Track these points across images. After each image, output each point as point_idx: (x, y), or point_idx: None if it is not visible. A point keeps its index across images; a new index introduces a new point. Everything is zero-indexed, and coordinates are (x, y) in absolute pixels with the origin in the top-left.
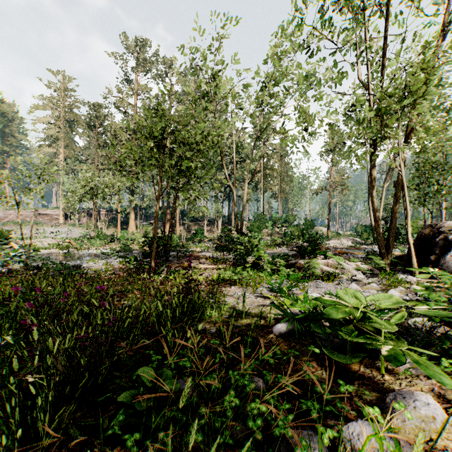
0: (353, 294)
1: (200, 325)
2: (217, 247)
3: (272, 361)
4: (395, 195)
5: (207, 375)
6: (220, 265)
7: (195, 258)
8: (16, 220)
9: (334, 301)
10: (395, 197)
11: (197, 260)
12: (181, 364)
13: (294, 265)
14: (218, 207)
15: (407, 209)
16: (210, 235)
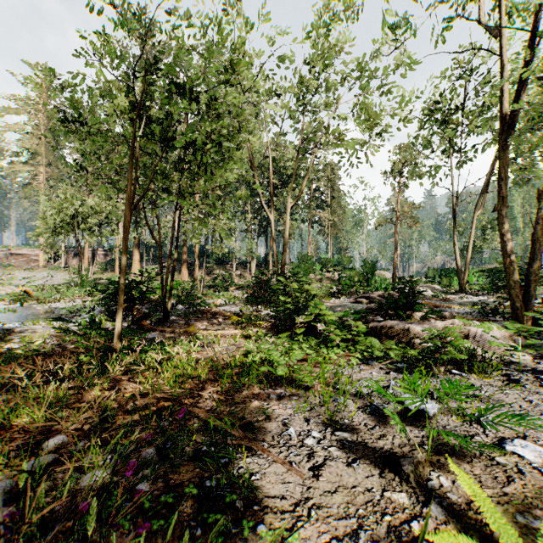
0: None
1: None
2: (249, 298)
3: None
4: (538, 212)
5: None
6: (251, 328)
7: (213, 315)
8: None
9: None
10: (538, 216)
11: (214, 320)
12: None
13: (380, 330)
14: (251, 244)
15: None
16: (240, 282)
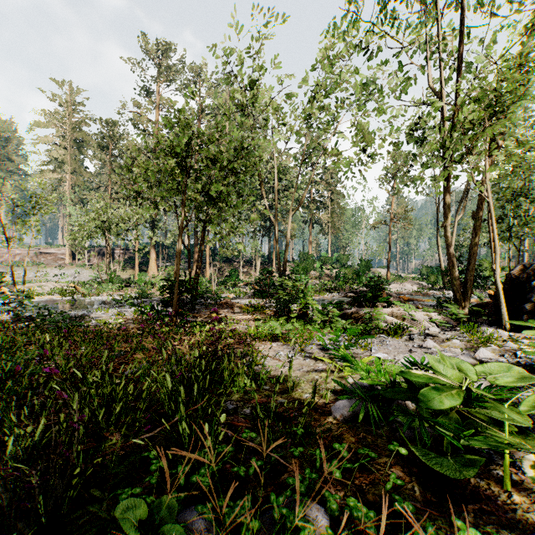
0: (455, 365)
1: (224, 419)
2: (255, 293)
3: (339, 473)
4: (474, 228)
5: (236, 500)
6: (259, 315)
7: (228, 306)
8: (13, 260)
9: (431, 377)
10: (474, 231)
11: (230, 309)
12: (194, 481)
13: (351, 315)
14: (256, 244)
15: (495, 245)
16: (246, 278)
